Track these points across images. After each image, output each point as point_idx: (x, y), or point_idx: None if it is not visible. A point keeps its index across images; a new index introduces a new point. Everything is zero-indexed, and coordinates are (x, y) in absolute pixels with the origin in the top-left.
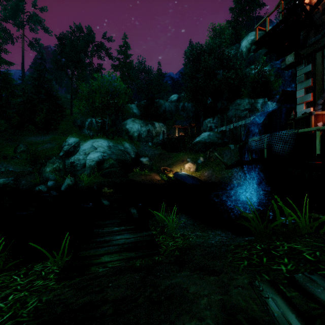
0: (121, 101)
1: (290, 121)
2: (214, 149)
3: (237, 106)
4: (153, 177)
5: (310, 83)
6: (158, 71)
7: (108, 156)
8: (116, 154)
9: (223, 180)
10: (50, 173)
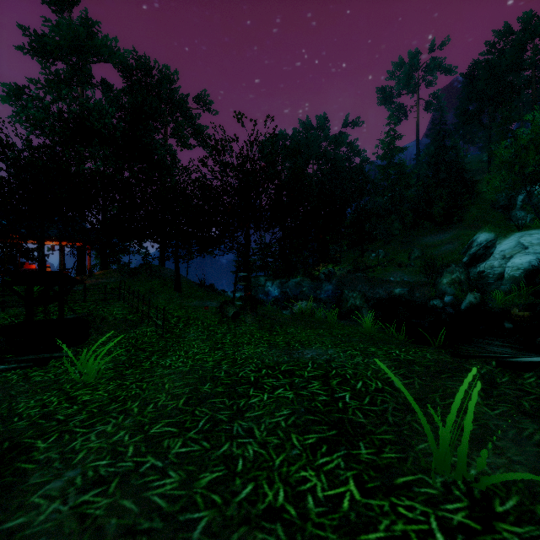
0: None
1: None
2: None
3: None
4: None
5: None
6: None
7: None
8: None
9: None
10: (447, 286)
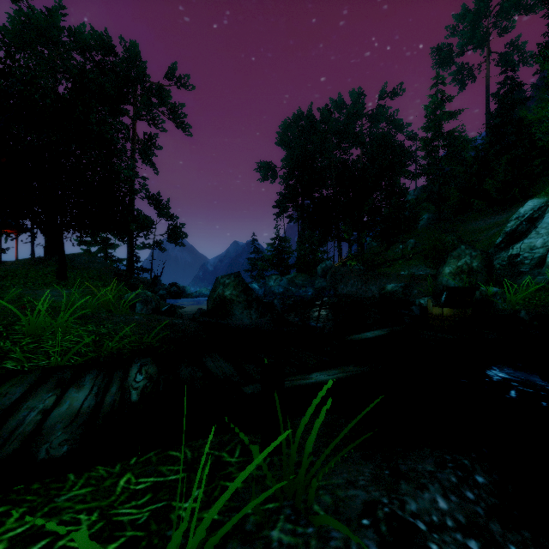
0: None
1: None
2: None
3: None
4: None
5: None
6: None
7: None
8: None
9: None
10: (450, 277)
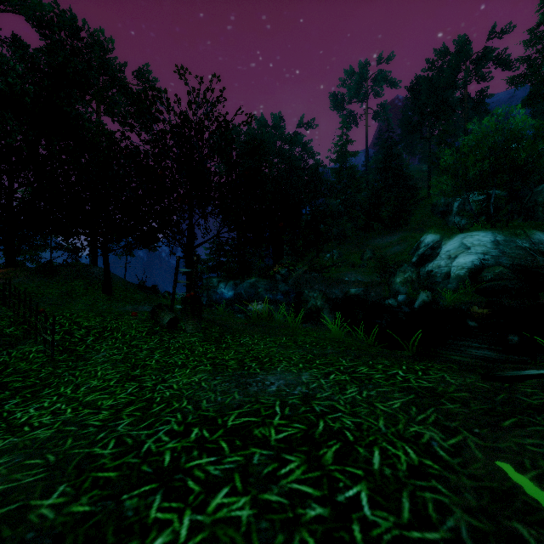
0: (524, 153)
1: None
2: None
3: None
4: None
5: None
6: None
7: (493, 260)
8: (509, 256)
9: None
10: (400, 285)
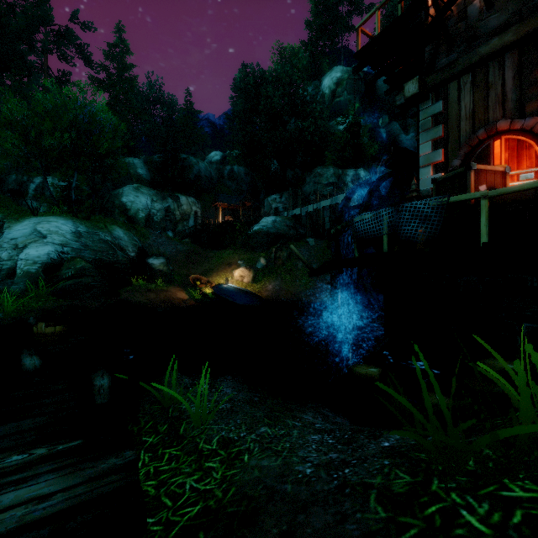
0: (106, 143)
1: (410, 194)
2: (283, 245)
3: (318, 178)
4: (173, 295)
5: (440, 131)
6: (187, 106)
7: (75, 253)
8: (92, 250)
9: (298, 297)
10: None
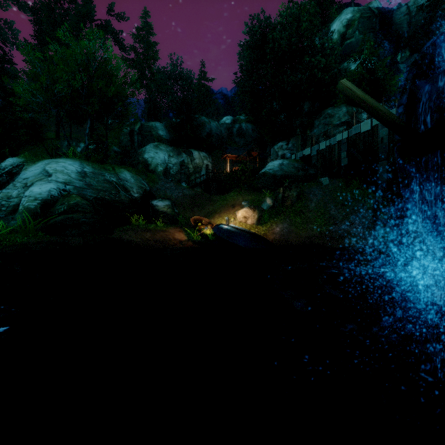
0: (113, 88)
1: None
2: (292, 183)
3: (328, 119)
4: (171, 235)
5: None
6: (201, 75)
7: (76, 192)
8: (95, 189)
9: (311, 241)
10: None
